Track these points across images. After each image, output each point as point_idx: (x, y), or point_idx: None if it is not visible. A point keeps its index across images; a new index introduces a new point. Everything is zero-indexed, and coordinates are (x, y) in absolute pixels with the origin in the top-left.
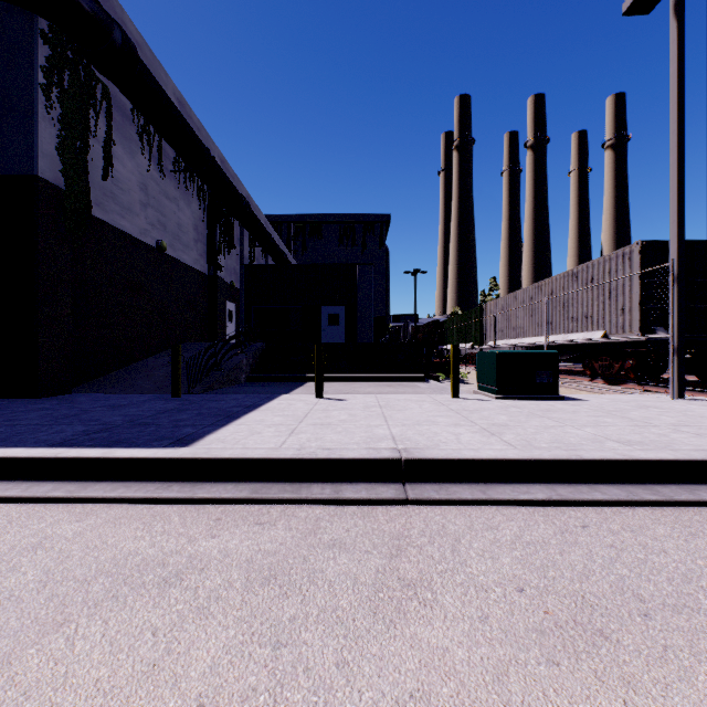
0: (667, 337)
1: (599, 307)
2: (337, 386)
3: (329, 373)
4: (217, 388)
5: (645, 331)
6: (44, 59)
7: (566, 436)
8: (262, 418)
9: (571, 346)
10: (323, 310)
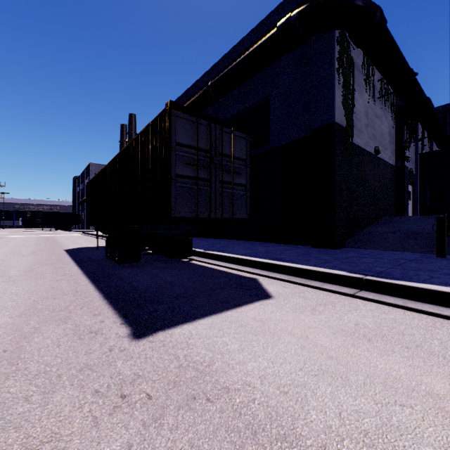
0: None
1: None
2: None
3: None
4: None
5: None
6: (336, 53)
7: None
8: None
9: None
10: None
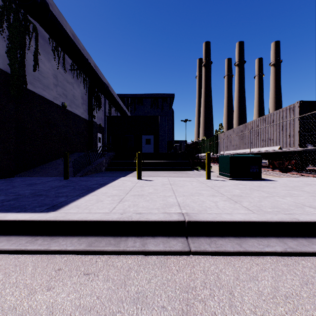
0: (313, 149)
1: (277, 134)
2: (149, 173)
3: (145, 167)
4: (89, 174)
5: (301, 146)
6: None
7: (279, 203)
8: (106, 191)
9: (262, 153)
10: (143, 137)
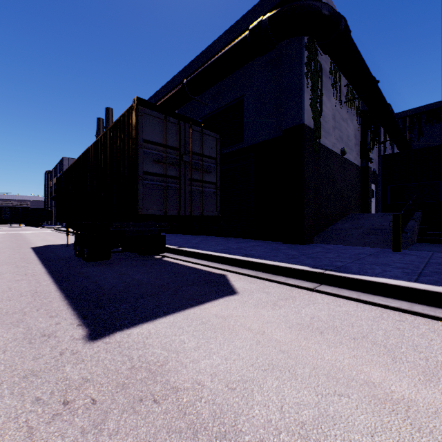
0: None
1: None
2: None
3: None
4: (408, 246)
5: None
6: (305, 58)
7: None
8: None
9: None
10: None
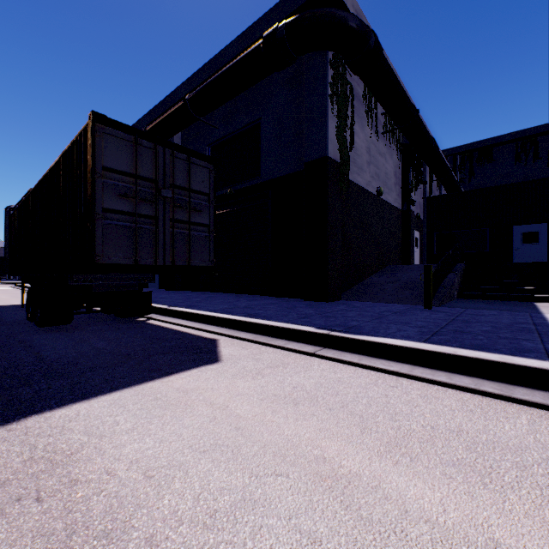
0: None
1: None
2: None
3: None
4: (444, 302)
5: None
6: (330, 78)
7: None
8: None
9: None
10: (515, 230)
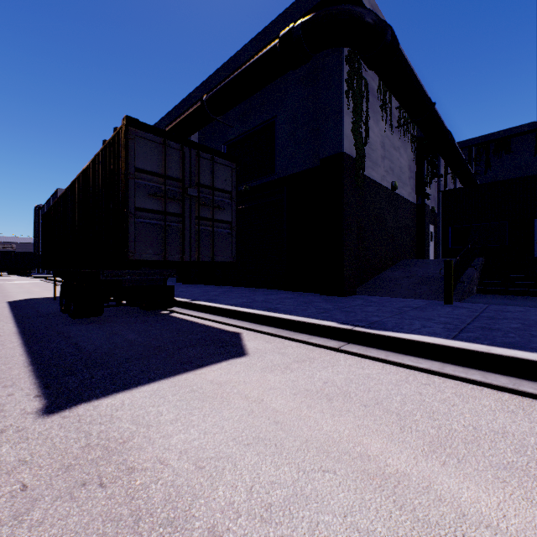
0: None
1: None
2: None
3: None
4: (464, 298)
5: None
6: (346, 74)
7: None
8: None
9: None
10: (536, 223)
